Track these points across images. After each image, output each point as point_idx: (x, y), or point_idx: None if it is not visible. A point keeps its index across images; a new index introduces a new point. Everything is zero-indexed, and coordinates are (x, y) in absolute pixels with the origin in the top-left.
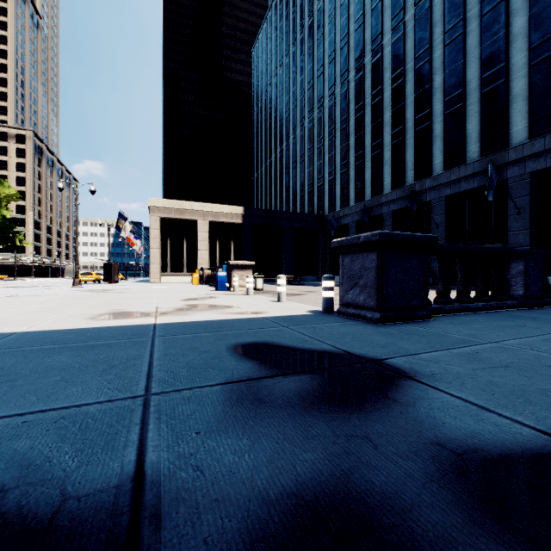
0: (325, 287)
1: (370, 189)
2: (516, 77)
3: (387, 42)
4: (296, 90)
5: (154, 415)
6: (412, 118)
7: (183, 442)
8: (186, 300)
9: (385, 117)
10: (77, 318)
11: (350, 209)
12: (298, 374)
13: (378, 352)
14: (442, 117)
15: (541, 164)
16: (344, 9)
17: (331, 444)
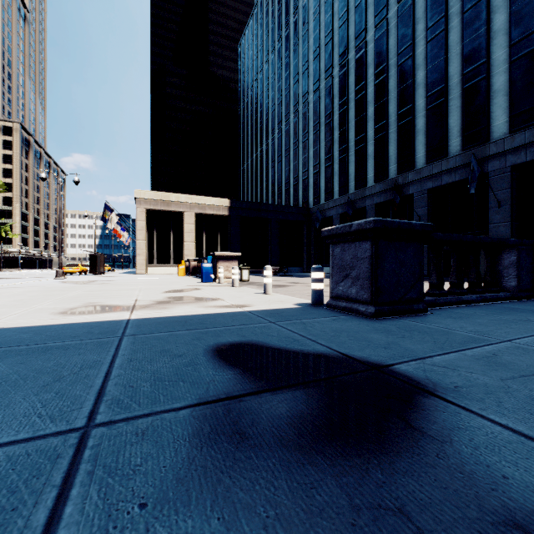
0: (313, 279)
1: (354, 183)
2: (496, 72)
3: (371, 39)
4: (281, 86)
5: (86, 466)
6: (395, 113)
7: (116, 527)
8: (168, 292)
9: (368, 112)
10: (44, 313)
11: (335, 202)
12: (290, 388)
13: (381, 355)
14: (424, 112)
15: (521, 157)
16: (329, 6)
17: (351, 529)
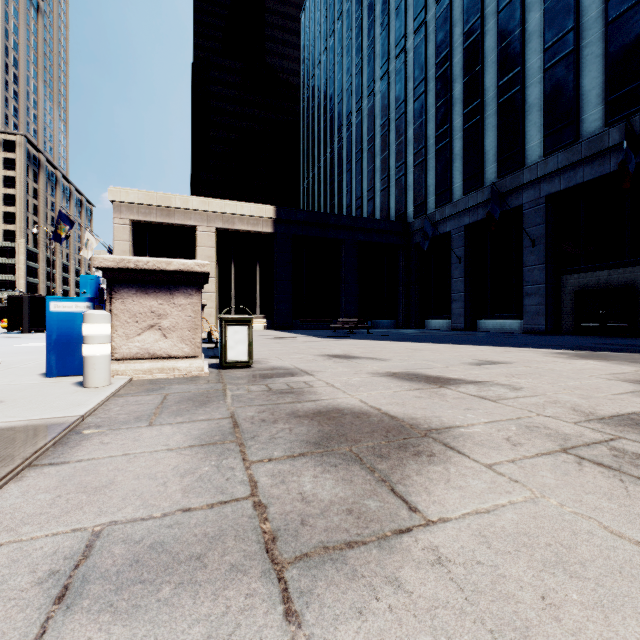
0: None
1: (495, 165)
2: None
3: None
4: (362, 43)
5: None
6: None
7: None
8: None
9: (529, 23)
10: None
11: (455, 206)
12: None
13: None
14: None
15: None
16: None
17: None
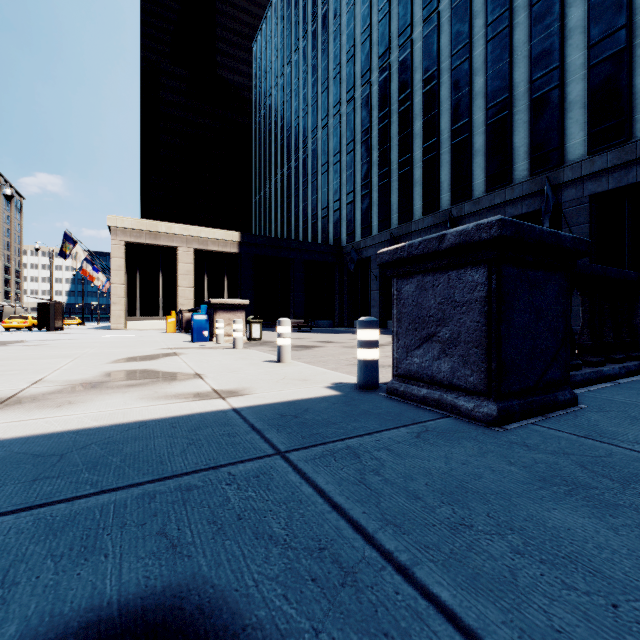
0: (362, 342)
1: (397, 215)
2: (572, 79)
3: (418, 36)
4: (307, 94)
5: None
6: (448, 129)
7: None
8: (120, 362)
9: (415, 127)
10: None
11: (373, 239)
12: None
13: None
14: (483, 128)
15: (602, 185)
16: None
17: None
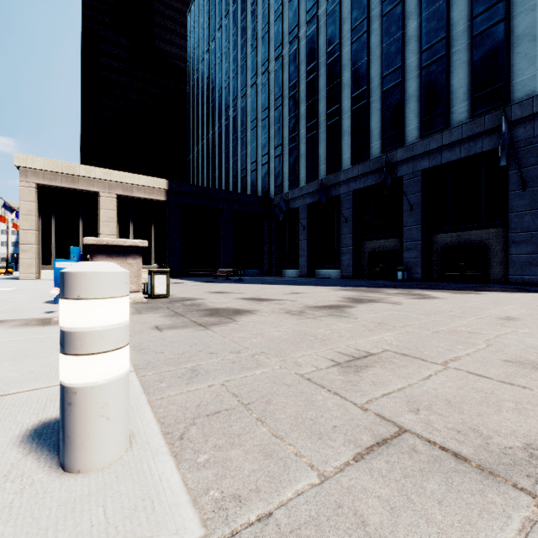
0: None
1: (325, 166)
2: (520, 11)
3: None
4: (237, 55)
5: None
6: (379, 76)
7: None
8: None
9: (344, 78)
10: None
11: (301, 190)
12: None
13: None
14: (417, 72)
15: None
16: None
17: None
